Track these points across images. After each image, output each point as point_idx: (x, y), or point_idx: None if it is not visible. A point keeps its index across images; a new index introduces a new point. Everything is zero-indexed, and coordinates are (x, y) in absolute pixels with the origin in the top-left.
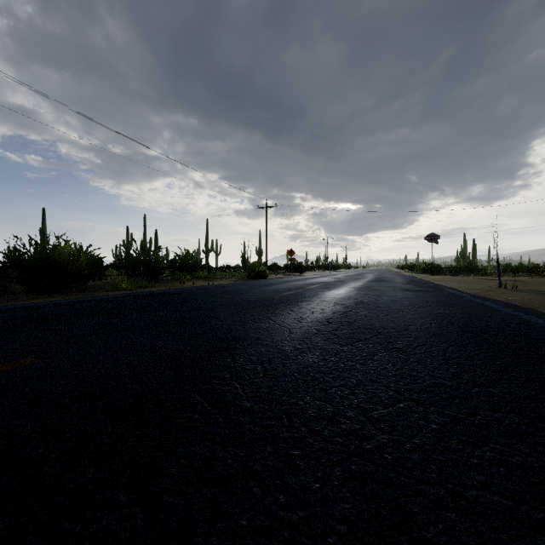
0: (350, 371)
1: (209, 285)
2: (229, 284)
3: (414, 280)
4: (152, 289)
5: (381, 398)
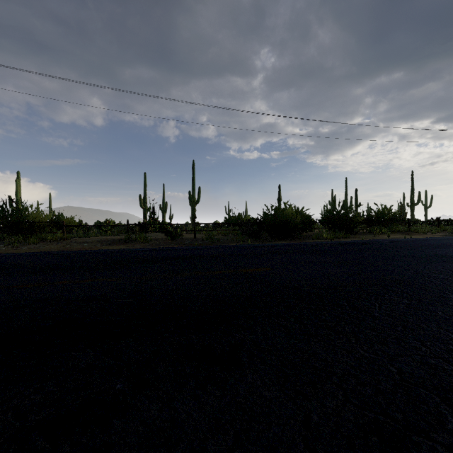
0: None
1: (405, 238)
2: (431, 238)
3: None
4: (347, 240)
5: None
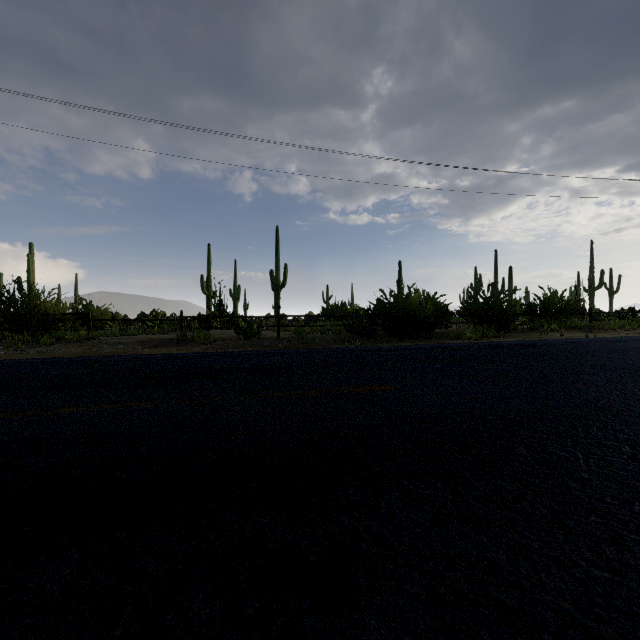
0: None
1: (587, 338)
2: (626, 338)
3: None
4: (501, 340)
5: None
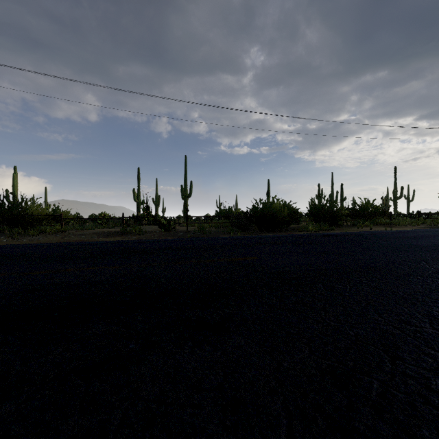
0: None
1: (386, 231)
2: (410, 231)
3: None
4: (331, 232)
5: None
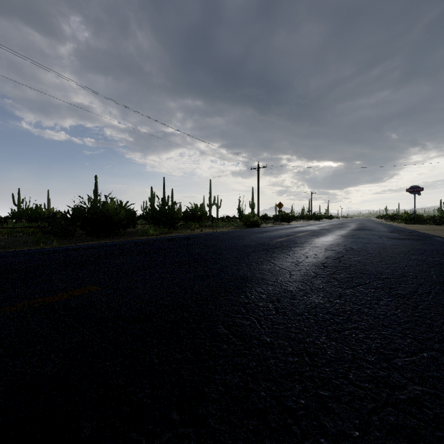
0: (359, 315)
1: (214, 232)
2: (229, 232)
3: (398, 229)
4: (171, 235)
5: (399, 344)
